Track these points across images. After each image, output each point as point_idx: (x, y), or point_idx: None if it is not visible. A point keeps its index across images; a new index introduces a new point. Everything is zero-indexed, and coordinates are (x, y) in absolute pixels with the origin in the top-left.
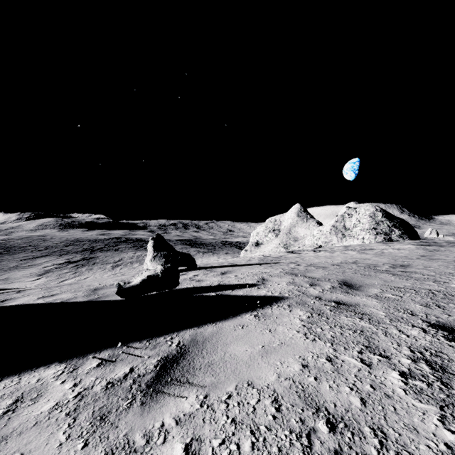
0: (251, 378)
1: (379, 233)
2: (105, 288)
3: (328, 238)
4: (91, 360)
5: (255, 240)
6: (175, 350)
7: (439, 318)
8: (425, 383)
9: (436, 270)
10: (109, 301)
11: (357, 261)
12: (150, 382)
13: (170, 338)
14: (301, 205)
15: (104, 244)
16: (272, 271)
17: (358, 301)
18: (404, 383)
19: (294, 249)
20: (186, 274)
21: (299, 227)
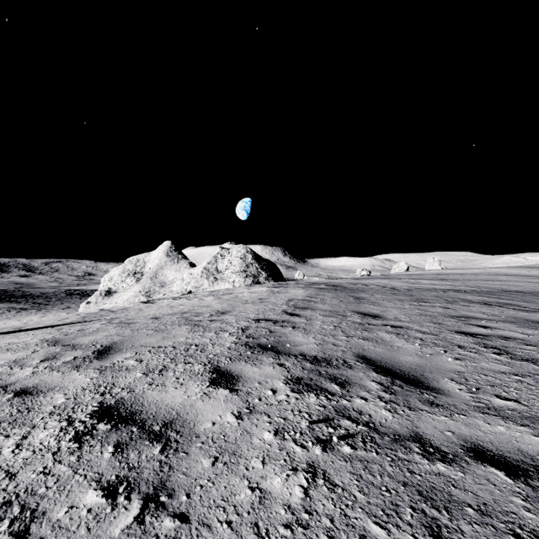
0: None
1: (249, 276)
2: None
3: (199, 282)
4: None
5: (107, 287)
6: None
7: (130, 392)
8: None
9: (243, 315)
10: None
11: (192, 310)
12: None
13: None
14: (172, 243)
15: None
16: (32, 339)
17: (64, 382)
18: None
19: (158, 297)
20: None
21: (168, 269)
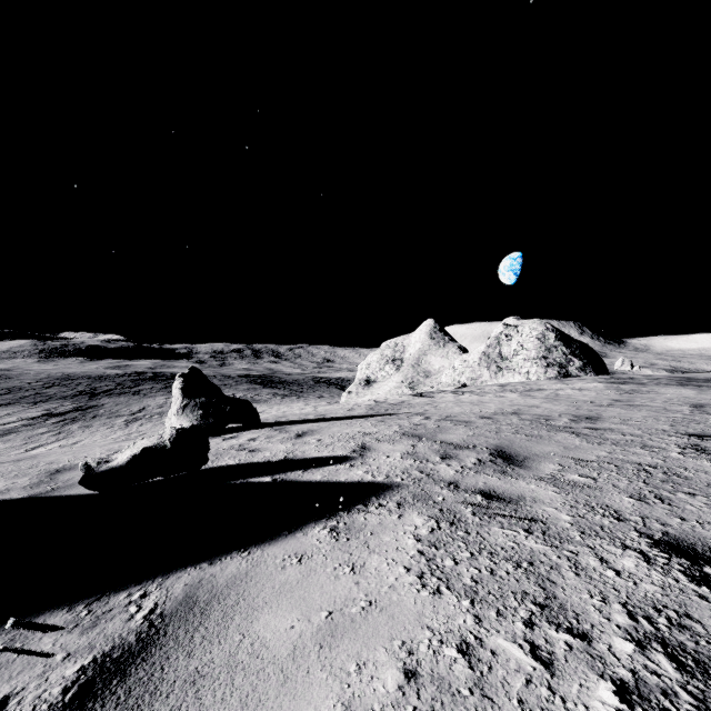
0: None
1: (552, 364)
2: (77, 469)
3: (477, 372)
4: None
5: (365, 376)
6: (137, 631)
7: (666, 525)
8: None
9: (642, 425)
10: (68, 498)
11: (519, 410)
12: None
13: (139, 596)
14: (435, 321)
15: (116, 384)
16: (382, 430)
17: (523, 491)
18: None
19: (425, 390)
20: (237, 438)
21: (433, 355)
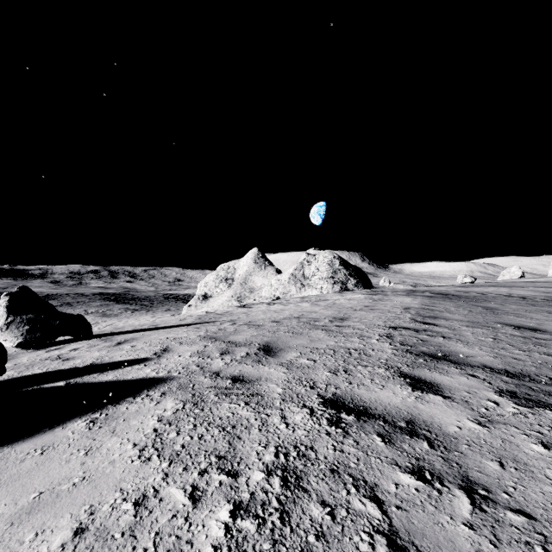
0: None
1: (337, 282)
2: None
3: (287, 288)
4: None
5: (203, 292)
6: None
7: (338, 388)
8: (257, 522)
9: (369, 322)
10: None
11: (302, 315)
12: None
13: None
14: (259, 250)
15: None
16: (190, 335)
17: (263, 374)
18: (227, 531)
19: (249, 303)
20: (61, 349)
21: (256, 275)
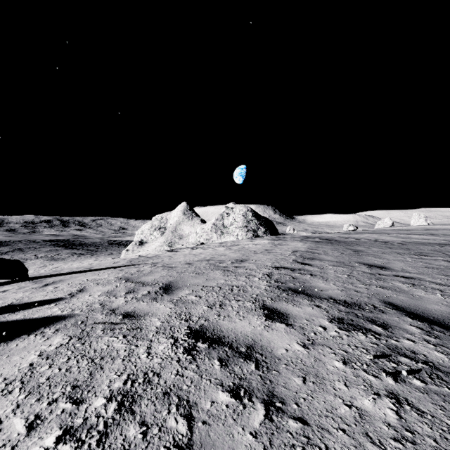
0: None
1: (250, 230)
2: None
3: (209, 235)
4: None
5: (139, 239)
6: None
7: (207, 320)
8: (76, 445)
9: (260, 263)
10: None
11: (213, 258)
12: None
13: None
14: (187, 204)
15: None
16: (109, 277)
17: (152, 310)
18: None
19: (178, 247)
20: None
21: (185, 225)
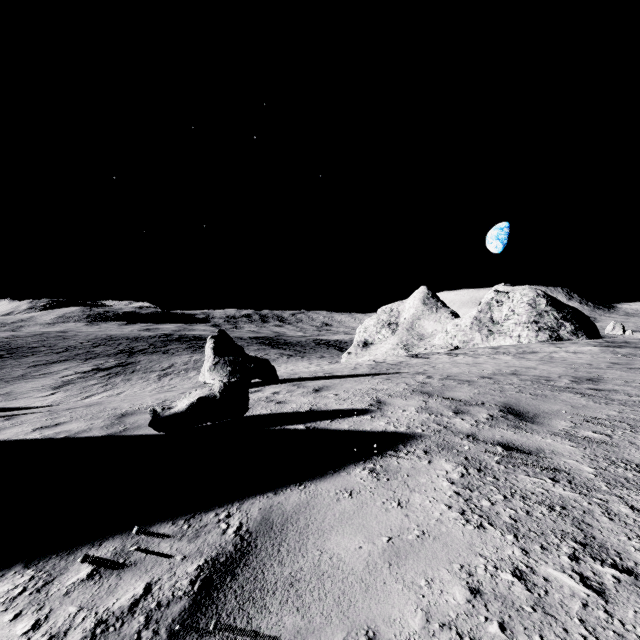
0: (373, 621)
1: (543, 329)
2: (138, 414)
3: (468, 336)
4: (80, 563)
5: (362, 339)
6: (233, 542)
7: None
8: None
9: None
10: (139, 437)
11: (517, 371)
12: (177, 623)
13: (225, 516)
14: (428, 289)
15: (149, 344)
16: (392, 387)
17: (540, 444)
18: None
19: (419, 352)
20: (262, 391)
21: (426, 319)
